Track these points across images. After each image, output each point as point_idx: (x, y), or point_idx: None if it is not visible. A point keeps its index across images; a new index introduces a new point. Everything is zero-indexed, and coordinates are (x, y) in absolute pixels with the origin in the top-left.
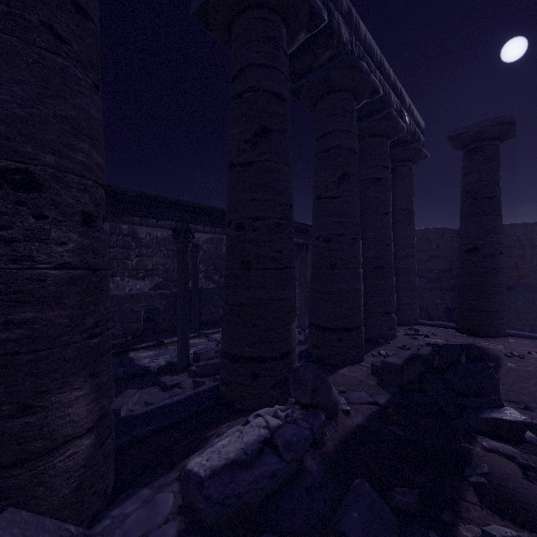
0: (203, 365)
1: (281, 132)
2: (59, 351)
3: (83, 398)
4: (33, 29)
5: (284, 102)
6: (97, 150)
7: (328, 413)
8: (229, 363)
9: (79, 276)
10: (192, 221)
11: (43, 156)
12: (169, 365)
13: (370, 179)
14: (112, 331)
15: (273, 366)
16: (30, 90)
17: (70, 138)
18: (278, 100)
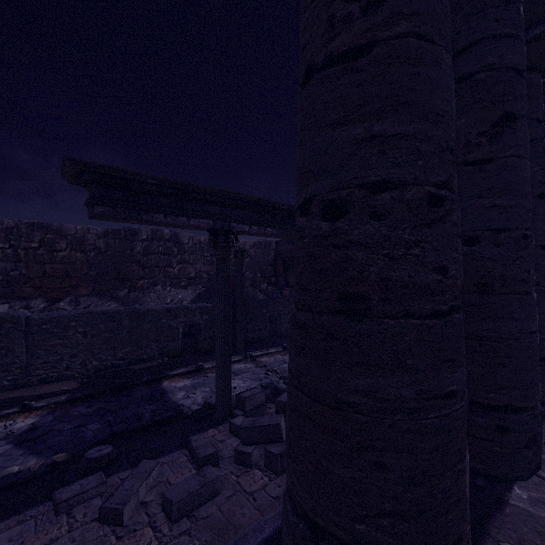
0: (249, 426)
1: None
2: None
3: None
4: None
5: None
6: None
7: None
8: (308, 539)
9: None
10: (235, 218)
11: None
12: (205, 408)
13: None
14: (147, 352)
15: None
16: None
17: None
18: None
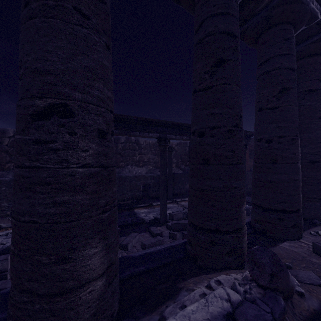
0: (175, 223)
1: (233, 61)
2: (83, 222)
3: (98, 254)
4: (69, 13)
5: (235, 38)
6: (108, 88)
7: (284, 295)
8: (193, 230)
9: (95, 172)
10: (168, 132)
11: (74, 94)
12: (155, 219)
13: (304, 92)
14: (126, 196)
15: (227, 237)
16: (67, 52)
17: (90, 80)
18: (230, 37)
